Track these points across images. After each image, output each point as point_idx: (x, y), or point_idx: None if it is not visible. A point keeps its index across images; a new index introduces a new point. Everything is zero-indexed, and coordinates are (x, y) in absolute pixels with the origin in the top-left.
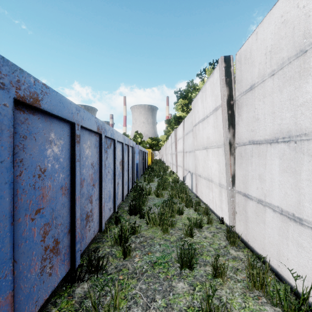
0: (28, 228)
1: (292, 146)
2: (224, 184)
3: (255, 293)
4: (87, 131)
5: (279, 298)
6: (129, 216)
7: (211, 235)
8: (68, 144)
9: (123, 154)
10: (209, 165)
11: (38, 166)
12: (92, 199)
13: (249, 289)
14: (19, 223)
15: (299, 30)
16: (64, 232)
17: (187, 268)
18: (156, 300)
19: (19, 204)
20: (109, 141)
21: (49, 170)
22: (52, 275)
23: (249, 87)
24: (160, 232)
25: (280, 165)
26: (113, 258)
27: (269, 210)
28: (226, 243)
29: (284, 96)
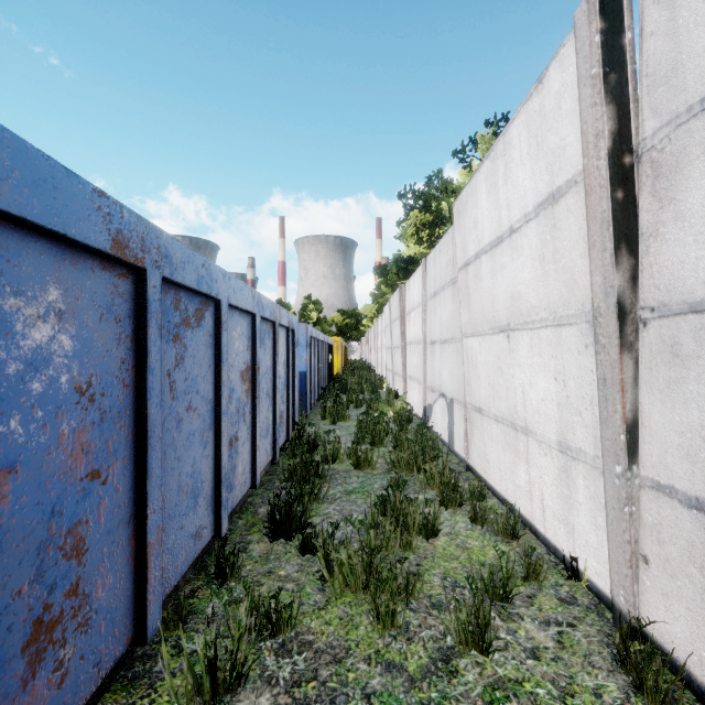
0: None
1: None
2: (586, 448)
3: None
4: (37, 242)
5: None
6: (270, 543)
7: (552, 640)
8: None
9: (254, 347)
10: (517, 381)
11: None
12: (87, 534)
13: None
14: None
15: None
16: None
17: None
18: None
19: None
20: (195, 302)
21: None
22: None
23: None
24: (368, 623)
25: None
26: None
27: None
28: (625, 691)
29: None
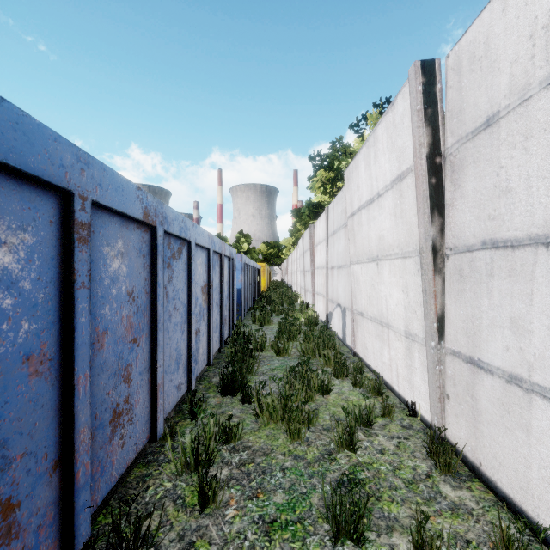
0: None
1: None
2: (418, 333)
3: None
4: (114, 218)
5: None
6: (221, 397)
7: (393, 445)
8: (50, 245)
9: (209, 271)
10: (382, 293)
11: None
12: (132, 372)
13: None
14: None
15: None
16: (38, 473)
17: (348, 539)
18: None
19: None
20: (178, 243)
21: None
22: None
23: (483, 120)
24: (284, 438)
25: None
26: (178, 507)
27: (542, 403)
28: (430, 467)
29: None
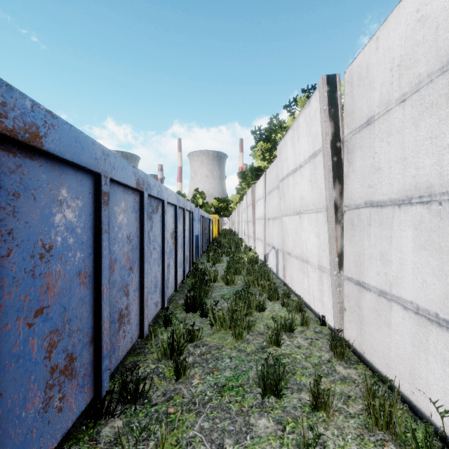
0: (22, 339)
1: (434, 209)
2: (326, 266)
3: (378, 435)
4: (120, 187)
5: (416, 444)
6: (186, 313)
7: (307, 343)
8: (89, 206)
9: (176, 221)
10: (303, 238)
11: (39, 241)
12: (129, 289)
13: (369, 429)
14: (7, 331)
15: (446, 30)
16: (83, 343)
17: (272, 395)
18: (225, 447)
19: (7, 302)
20: (156, 202)
21: (58, 246)
22: (63, 410)
23: (365, 120)
24: (231, 339)
25: (415, 239)
26: (161, 378)
27: (397, 307)
28: (331, 356)
29: (422, 132)
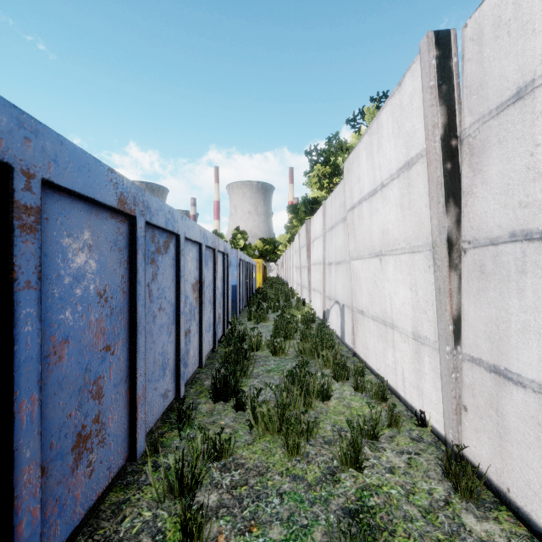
0: None
1: None
2: (429, 336)
3: None
4: (79, 204)
5: None
6: (213, 403)
7: (403, 462)
8: None
9: (201, 267)
10: (386, 291)
11: None
12: (103, 385)
13: None
14: None
15: None
16: None
17: None
18: None
19: None
20: (164, 236)
21: None
22: None
23: (511, 93)
24: (281, 453)
25: None
26: None
27: None
28: (448, 491)
29: None
